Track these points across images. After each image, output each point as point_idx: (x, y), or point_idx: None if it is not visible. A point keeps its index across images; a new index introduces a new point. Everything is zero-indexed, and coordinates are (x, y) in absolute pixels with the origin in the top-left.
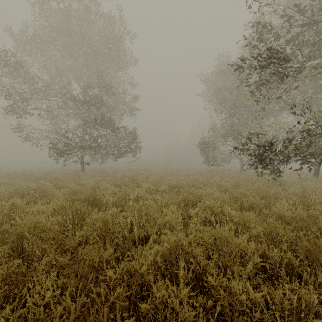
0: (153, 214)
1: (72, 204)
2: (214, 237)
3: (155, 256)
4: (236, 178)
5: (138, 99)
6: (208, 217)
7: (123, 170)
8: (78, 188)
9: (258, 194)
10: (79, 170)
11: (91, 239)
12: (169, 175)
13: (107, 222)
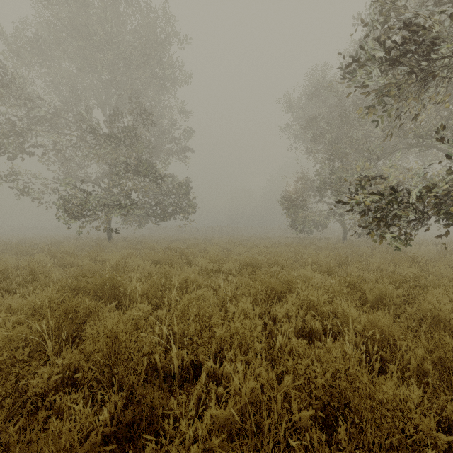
0: (210, 316)
1: (75, 295)
2: (331, 374)
3: (207, 437)
4: (340, 251)
5: (192, 135)
6: (308, 321)
7: (169, 240)
8: (91, 267)
9: (387, 279)
10: (105, 239)
11: (86, 372)
12: (238, 247)
13: (119, 338)
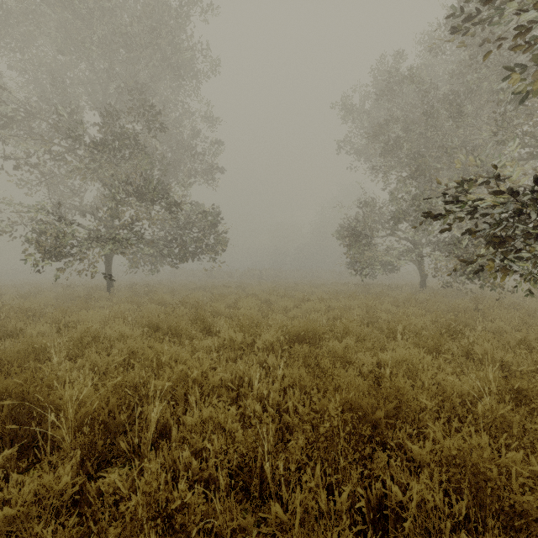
0: (216, 529)
1: None
2: None
3: None
4: (429, 307)
5: (222, 149)
6: None
7: (192, 287)
8: (31, 343)
9: None
10: (104, 287)
11: None
12: (283, 299)
13: None
